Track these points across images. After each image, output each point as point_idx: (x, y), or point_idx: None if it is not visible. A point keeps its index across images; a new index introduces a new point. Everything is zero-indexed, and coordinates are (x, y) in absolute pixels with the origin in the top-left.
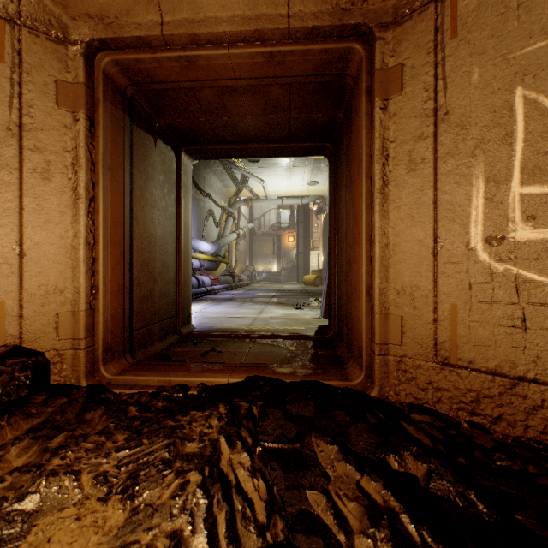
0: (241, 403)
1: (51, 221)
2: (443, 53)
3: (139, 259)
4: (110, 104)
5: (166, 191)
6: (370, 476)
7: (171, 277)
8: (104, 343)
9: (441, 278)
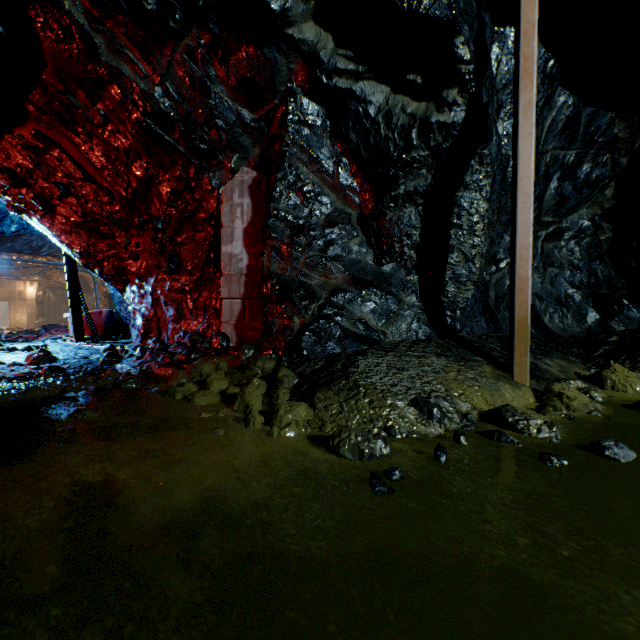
0: None
1: None
2: (16, 304)
3: None
4: None
5: None
6: None
7: None
8: None
9: (16, 321)
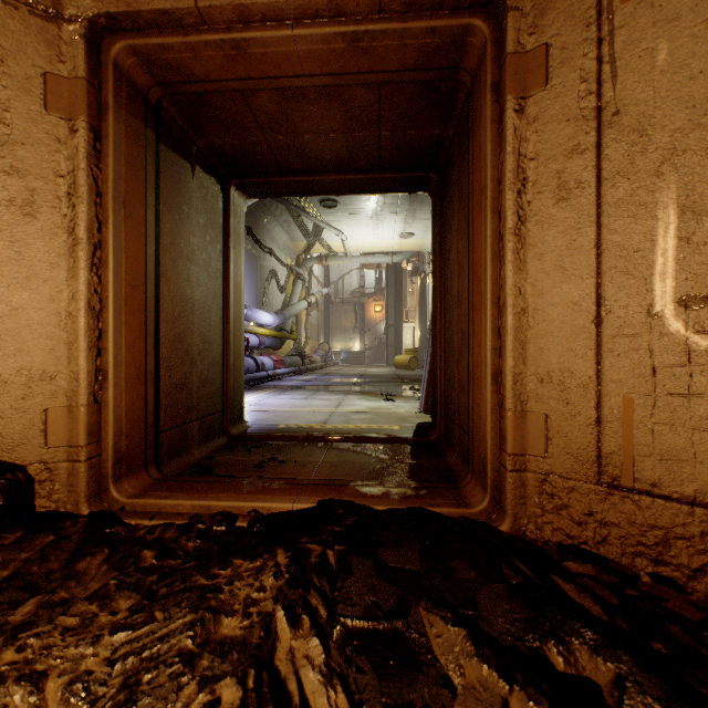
0: (310, 546)
1: (37, 276)
2: (610, 24)
3: (169, 333)
4: (124, 111)
5: (209, 239)
6: (525, 691)
7: (216, 358)
8: (115, 452)
9: (608, 359)
